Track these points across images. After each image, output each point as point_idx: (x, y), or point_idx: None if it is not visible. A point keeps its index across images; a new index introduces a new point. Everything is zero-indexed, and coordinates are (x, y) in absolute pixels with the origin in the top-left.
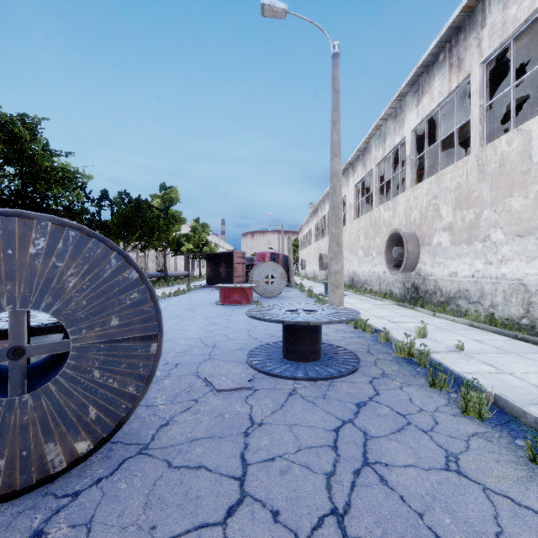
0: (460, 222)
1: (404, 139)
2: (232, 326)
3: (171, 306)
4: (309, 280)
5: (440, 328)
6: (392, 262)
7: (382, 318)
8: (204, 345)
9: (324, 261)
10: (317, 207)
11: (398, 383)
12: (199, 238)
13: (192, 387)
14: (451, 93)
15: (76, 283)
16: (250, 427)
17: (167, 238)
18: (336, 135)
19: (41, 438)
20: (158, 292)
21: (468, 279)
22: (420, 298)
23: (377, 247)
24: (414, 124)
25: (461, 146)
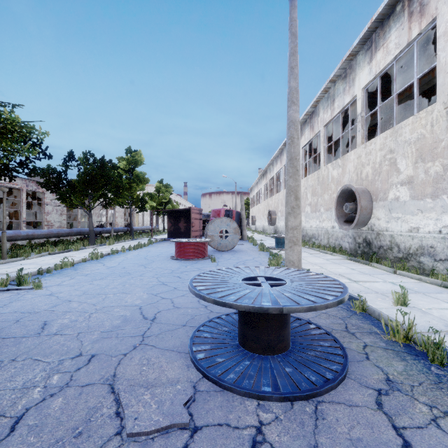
0: (422, 175)
1: (354, 98)
2: (181, 287)
3: (126, 261)
4: (259, 233)
5: (412, 290)
6: (343, 218)
7: (341, 275)
8: (142, 317)
9: (273, 217)
10: (266, 169)
11: (426, 409)
12: (163, 197)
13: (91, 419)
14: (411, 43)
15: None
16: None
17: (132, 196)
18: (294, 82)
19: None
20: (121, 245)
21: (434, 235)
22: (375, 253)
23: (325, 203)
24: (366, 81)
25: (401, 110)
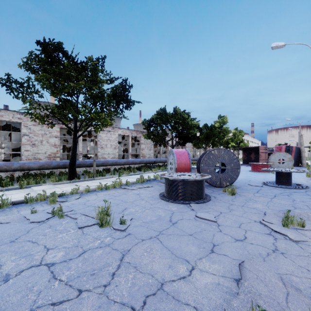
0: None
1: None
2: (257, 177)
3: None
4: None
5: None
6: None
7: None
8: (246, 180)
9: None
10: None
11: None
12: (237, 138)
13: (244, 184)
14: None
15: (227, 158)
16: (260, 189)
17: (222, 141)
18: None
19: (223, 180)
20: None
21: None
22: None
23: None
24: None
25: None
